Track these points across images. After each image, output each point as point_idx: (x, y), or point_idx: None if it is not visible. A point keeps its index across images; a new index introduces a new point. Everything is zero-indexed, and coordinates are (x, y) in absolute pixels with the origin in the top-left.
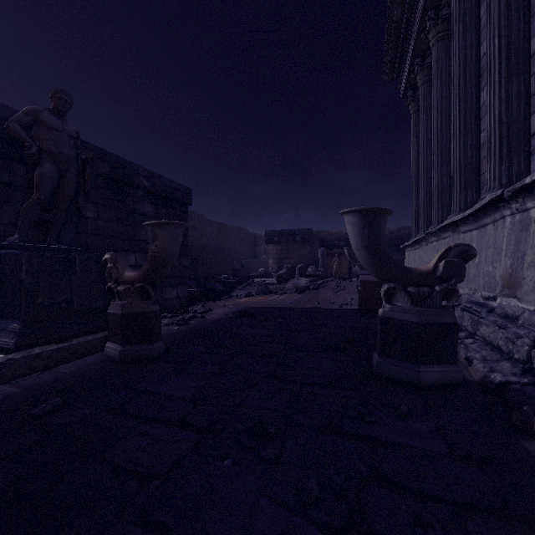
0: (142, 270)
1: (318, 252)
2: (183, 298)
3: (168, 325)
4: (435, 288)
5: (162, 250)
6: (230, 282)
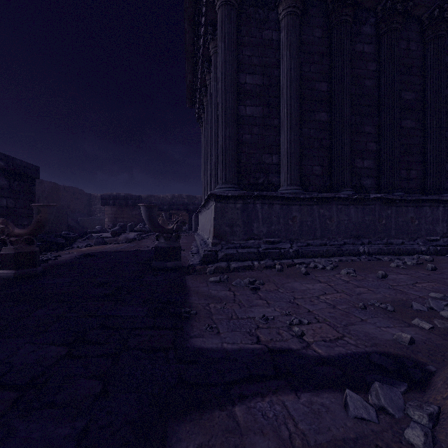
0: (29, 229)
1: None
2: None
3: None
4: (173, 234)
5: (44, 218)
6: (71, 236)
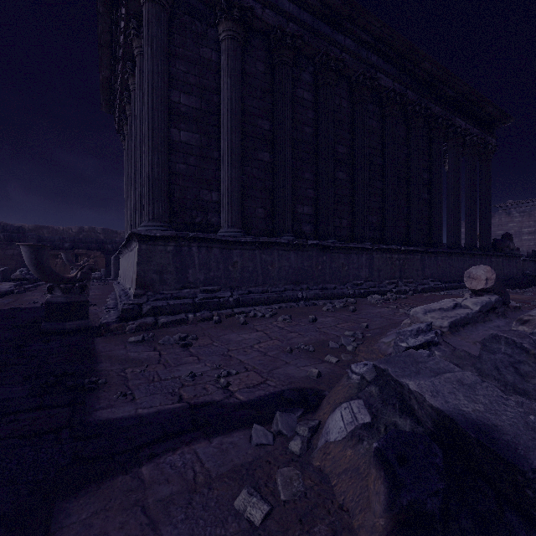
0: None
1: None
2: None
3: None
4: (76, 285)
5: None
6: None
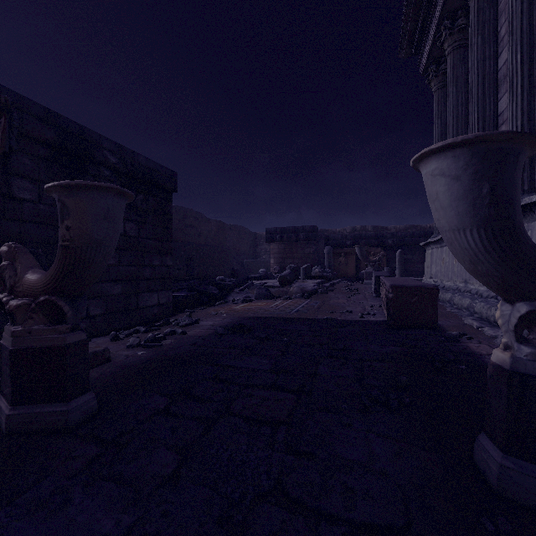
0: (48, 272)
1: (322, 251)
2: (166, 305)
3: (131, 347)
4: None
5: (79, 236)
6: (226, 284)
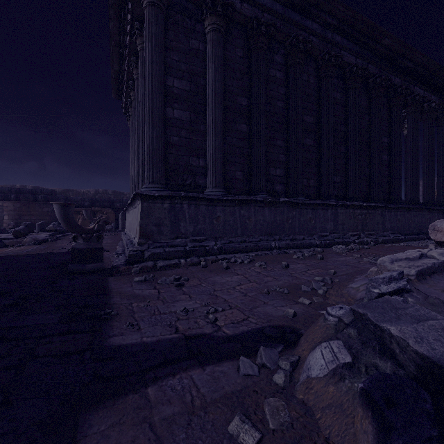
0: None
1: None
2: None
3: None
4: (94, 235)
5: None
6: None
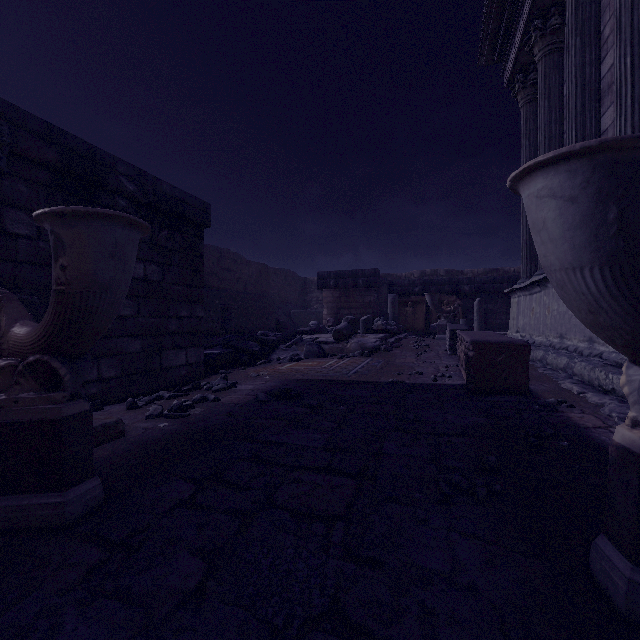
0: (39, 325)
1: (385, 299)
2: (196, 366)
3: (152, 418)
4: None
5: (77, 278)
6: (269, 339)
